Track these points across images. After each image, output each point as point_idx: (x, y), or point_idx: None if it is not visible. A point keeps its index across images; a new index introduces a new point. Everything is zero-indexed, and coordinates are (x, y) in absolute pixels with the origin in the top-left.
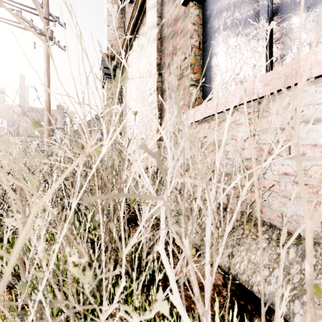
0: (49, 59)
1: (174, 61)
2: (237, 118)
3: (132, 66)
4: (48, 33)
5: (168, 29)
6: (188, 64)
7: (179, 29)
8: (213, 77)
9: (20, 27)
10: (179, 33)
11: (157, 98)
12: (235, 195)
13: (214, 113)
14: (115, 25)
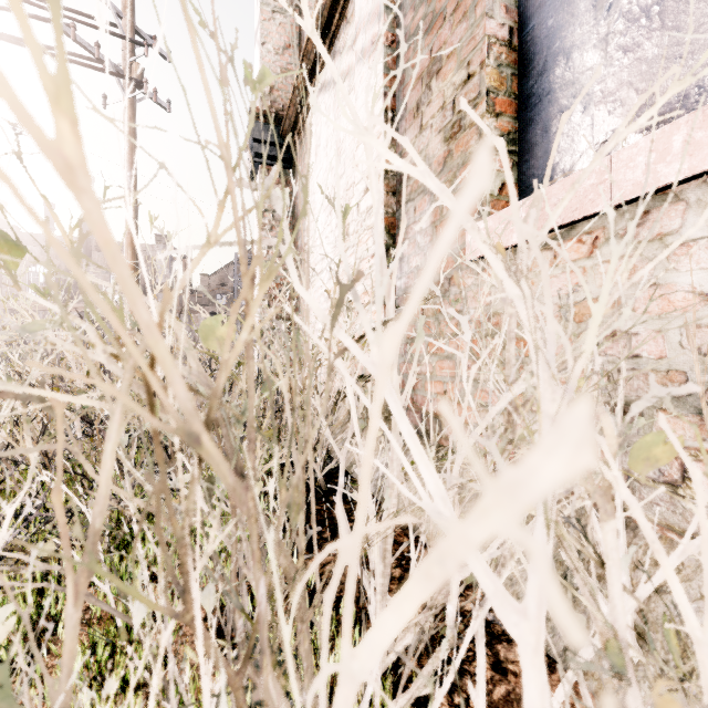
0: (135, 131)
1: (435, 92)
2: (672, 228)
3: (319, 131)
4: (133, 72)
5: (415, 14)
6: (479, 92)
7: (449, 4)
8: (557, 119)
9: (72, 60)
10: (451, 13)
11: (386, 197)
12: (662, 477)
13: (576, 217)
14: (279, 42)
